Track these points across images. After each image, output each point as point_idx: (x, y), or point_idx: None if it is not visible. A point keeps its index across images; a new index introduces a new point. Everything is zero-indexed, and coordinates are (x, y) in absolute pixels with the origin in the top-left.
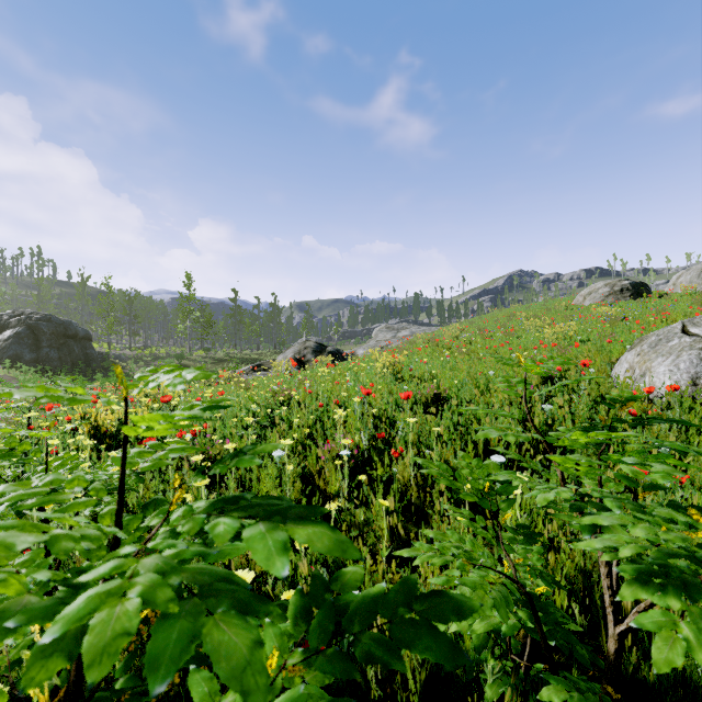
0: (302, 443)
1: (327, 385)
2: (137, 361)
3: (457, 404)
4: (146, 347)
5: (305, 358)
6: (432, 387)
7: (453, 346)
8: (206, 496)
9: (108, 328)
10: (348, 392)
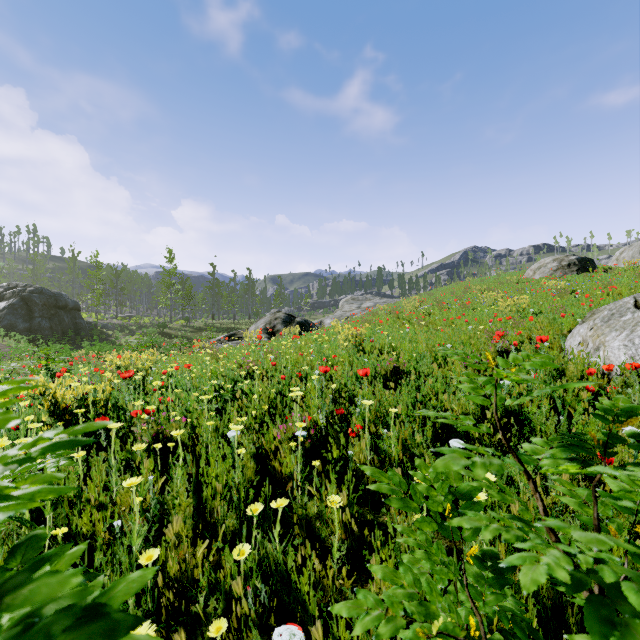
0: (261, 419)
1: (291, 357)
2: (123, 330)
3: (416, 377)
4: (131, 316)
5: (275, 328)
6: (392, 361)
7: (413, 317)
8: (158, 478)
9: (96, 299)
10: (311, 363)
